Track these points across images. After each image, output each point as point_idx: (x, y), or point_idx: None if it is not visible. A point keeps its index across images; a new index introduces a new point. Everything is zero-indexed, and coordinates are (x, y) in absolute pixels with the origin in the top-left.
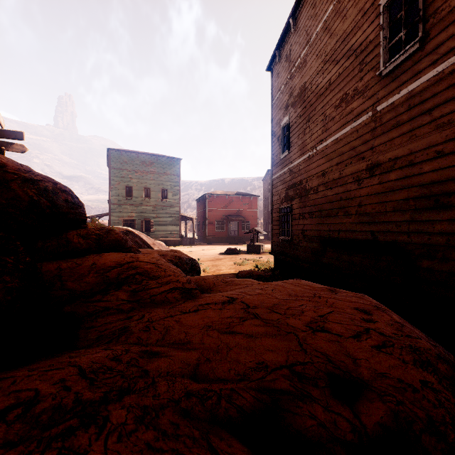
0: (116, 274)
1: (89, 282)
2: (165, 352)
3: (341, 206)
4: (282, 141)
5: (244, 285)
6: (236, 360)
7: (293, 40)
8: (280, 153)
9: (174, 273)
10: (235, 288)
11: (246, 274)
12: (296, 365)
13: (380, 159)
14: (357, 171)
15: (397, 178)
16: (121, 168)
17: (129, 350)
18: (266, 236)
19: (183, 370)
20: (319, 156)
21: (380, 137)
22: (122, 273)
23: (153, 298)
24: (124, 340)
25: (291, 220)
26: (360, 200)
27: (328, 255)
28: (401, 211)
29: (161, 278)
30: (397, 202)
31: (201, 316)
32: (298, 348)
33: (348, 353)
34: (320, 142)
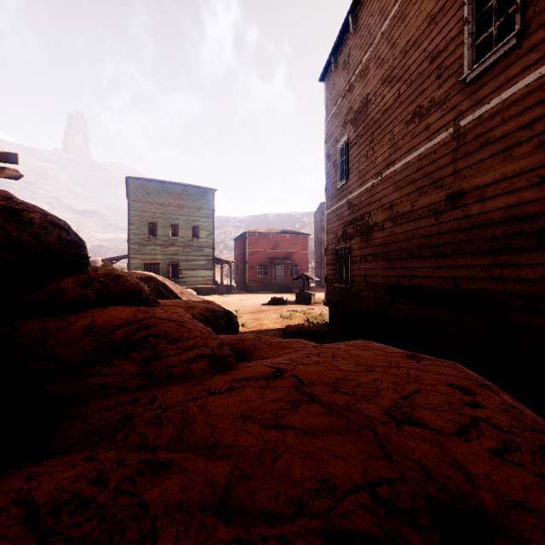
0: (123, 335)
1: (85, 348)
2: (179, 463)
3: (414, 246)
4: (339, 167)
5: (295, 348)
6: (287, 475)
7: (352, 42)
8: (336, 181)
9: (201, 334)
10: (283, 352)
11: (295, 329)
12: (380, 485)
13: (464, 187)
14: (435, 202)
15: (487, 210)
16: (143, 200)
17: (123, 462)
18: (319, 283)
19: (205, 496)
20: (385, 185)
21: (464, 159)
22: (131, 334)
23: (171, 370)
24: (121, 439)
25: (350, 264)
26: (438, 238)
27: (397, 307)
28: (492, 252)
29: (183, 341)
30: (487, 241)
31: (236, 398)
32: (379, 454)
33: (455, 462)
34: (386, 167)
